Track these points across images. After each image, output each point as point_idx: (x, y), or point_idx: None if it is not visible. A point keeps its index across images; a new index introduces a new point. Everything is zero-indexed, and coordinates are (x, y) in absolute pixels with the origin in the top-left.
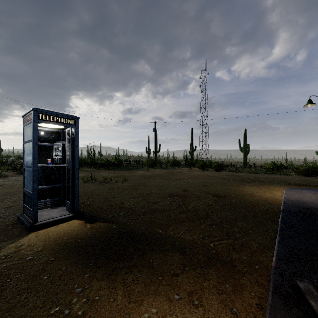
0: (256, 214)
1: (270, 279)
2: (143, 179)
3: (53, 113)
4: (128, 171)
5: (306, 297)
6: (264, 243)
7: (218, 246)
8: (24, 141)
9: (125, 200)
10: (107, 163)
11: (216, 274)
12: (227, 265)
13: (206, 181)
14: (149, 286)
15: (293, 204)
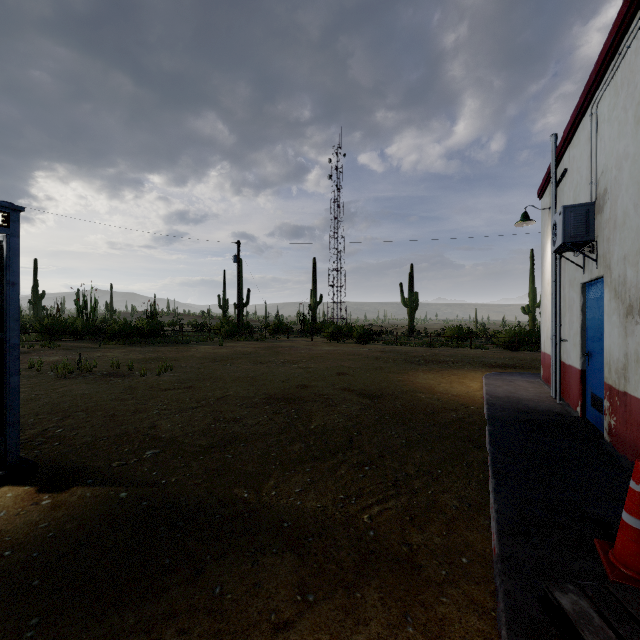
0: (444, 432)
1: (495, 590)
2: (210, 365)
3: None
4: (176, 347)
5: (584, 637)
6: (469, 496)
7: (380, 518)
8: None
9: (161, 419)
10: (124, 330)
11: (382, 601)
12: (404, 568)
13: (345, 364)
14: None
15: (503, 405)
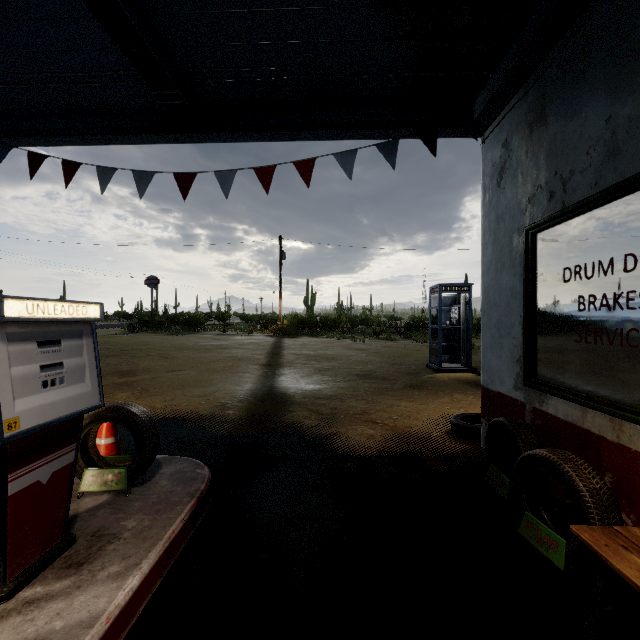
0: None
1: None
2: None
3: (452, 284)
4: None
5: None
6: None
7: None
8: (430, 307)
9: None
10: None
11: None
12: None
13: None
14: None
15: None
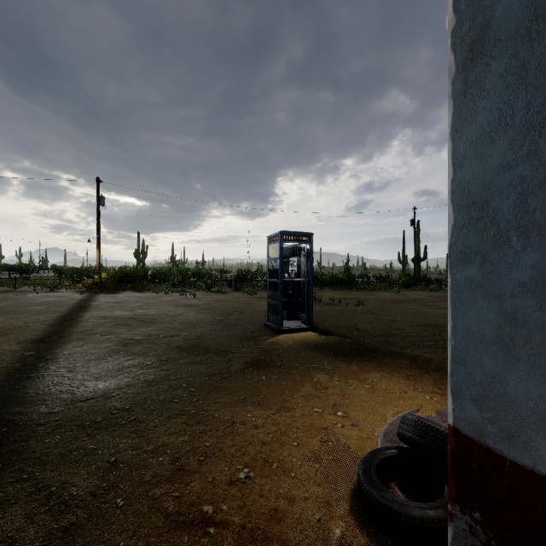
0: None
1: None
2: (387, 304)
3: (293, 233)
4: (365, 293)
5: None
6: None
7: None
8: (268, 258)
9: (359, 323)
10: (332, 280)
11: (440, 375)
12: None
13: None
14: (376, 368)
15: None
